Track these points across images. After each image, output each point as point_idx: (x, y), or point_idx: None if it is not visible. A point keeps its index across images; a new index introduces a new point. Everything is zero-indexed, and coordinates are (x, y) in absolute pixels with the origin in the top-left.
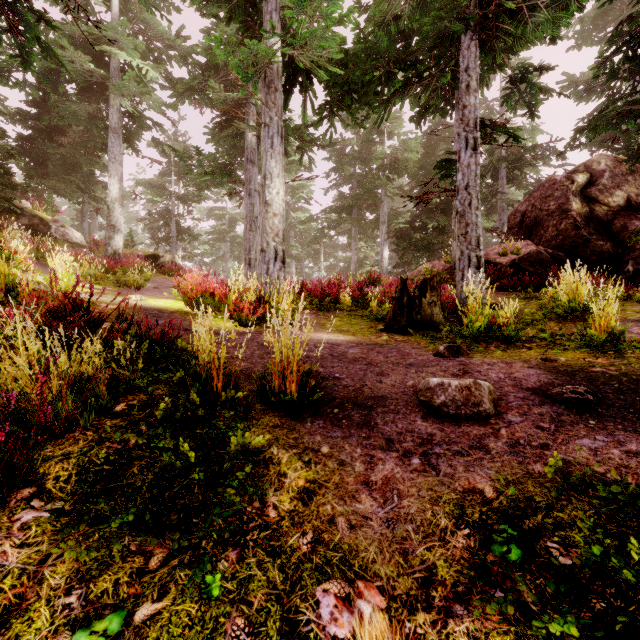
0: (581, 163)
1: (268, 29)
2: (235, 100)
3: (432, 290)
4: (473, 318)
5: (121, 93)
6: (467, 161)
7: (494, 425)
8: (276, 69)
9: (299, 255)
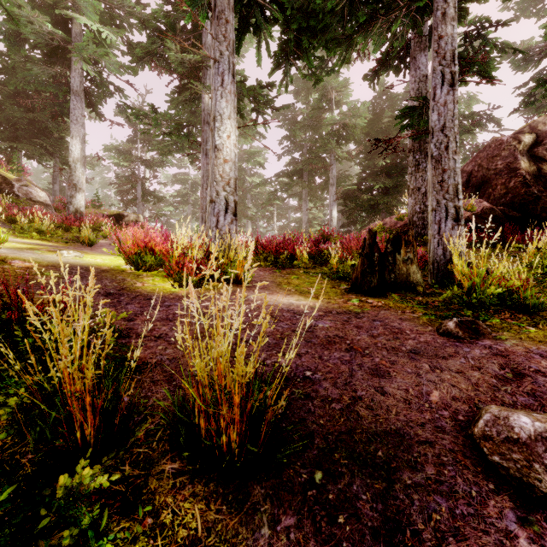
0: (526, 124)
1: None
2: (192, 63)
3: (407, 245)
4: (476, 280)
5: (81, 55)
6: (443, 99)
7: None
8: None
9: (254, 216)
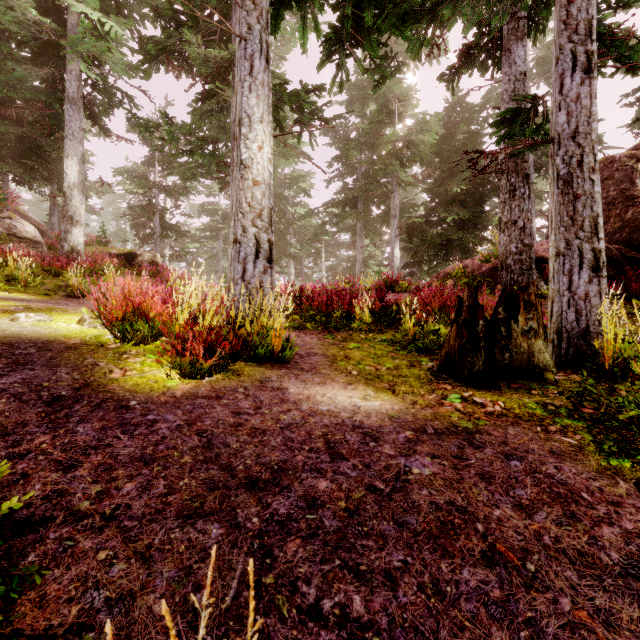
0: None
1: None
2: (218, 62)
3: (528, 308)
4: None
5: (77, 52)
6: (575, 91)
7: None
8: None
9: (298, 254)
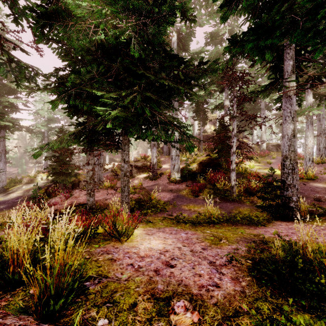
0: None
1: (306, 94)
2: None
3: None
4: None
5: (265, 99)
6: None
7: (320, 202)
8: (309, 105)
9: None
